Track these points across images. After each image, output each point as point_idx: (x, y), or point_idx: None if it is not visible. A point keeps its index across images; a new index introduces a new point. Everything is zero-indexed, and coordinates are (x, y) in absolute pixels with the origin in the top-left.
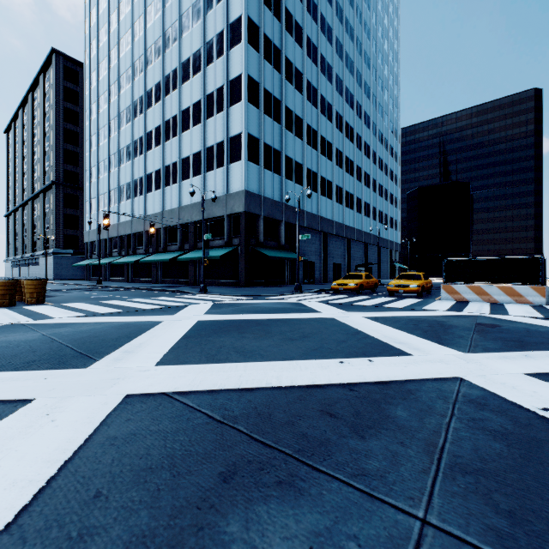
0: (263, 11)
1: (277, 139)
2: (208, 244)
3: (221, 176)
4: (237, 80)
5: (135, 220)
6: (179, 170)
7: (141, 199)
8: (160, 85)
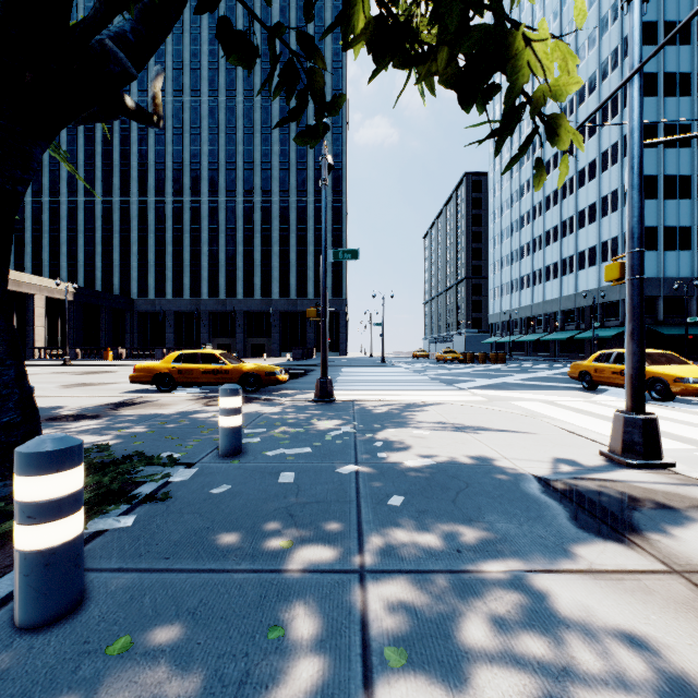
0: (663, 104)
1: (684, 216)
2: (602, 325)
3: None
4: None
5: (535, 304)
6: (575, 262)
7: (540, 287)
8: (557, 191)
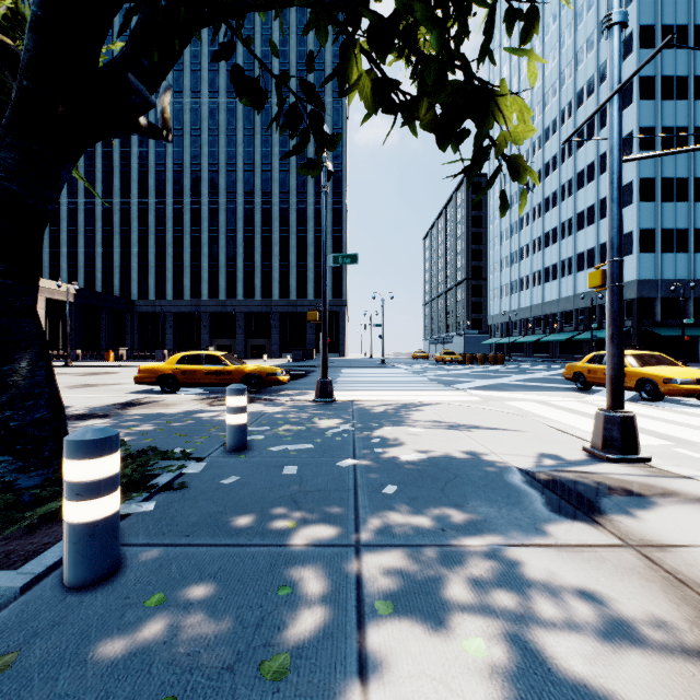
0: (661, 107)
1: (682, 218)
2: (601, 326)
3: None
4: (628, 186)
5: (534, 306)
6: (574, 264)
7: (539, 288)
8: (556, 193)
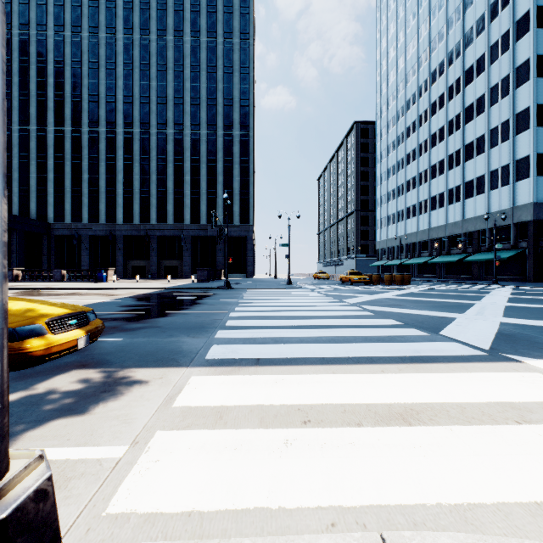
0: None
1: None
2: (491, 248)
3: (506, 192)
4: (523, 112)
5: (420, 231)
6: (462, 191)
7: (426, 216)
8: (443, 128)
